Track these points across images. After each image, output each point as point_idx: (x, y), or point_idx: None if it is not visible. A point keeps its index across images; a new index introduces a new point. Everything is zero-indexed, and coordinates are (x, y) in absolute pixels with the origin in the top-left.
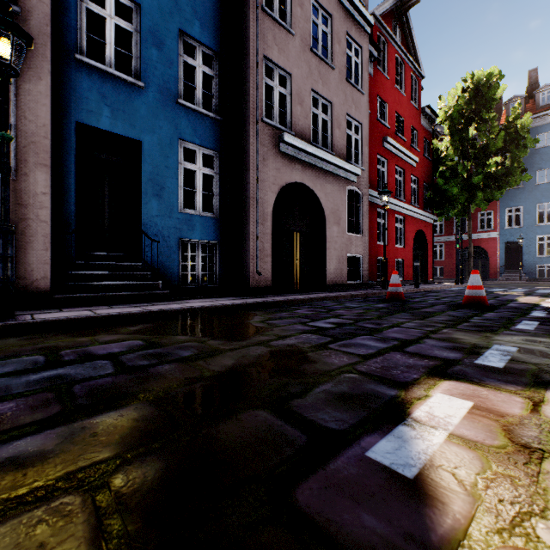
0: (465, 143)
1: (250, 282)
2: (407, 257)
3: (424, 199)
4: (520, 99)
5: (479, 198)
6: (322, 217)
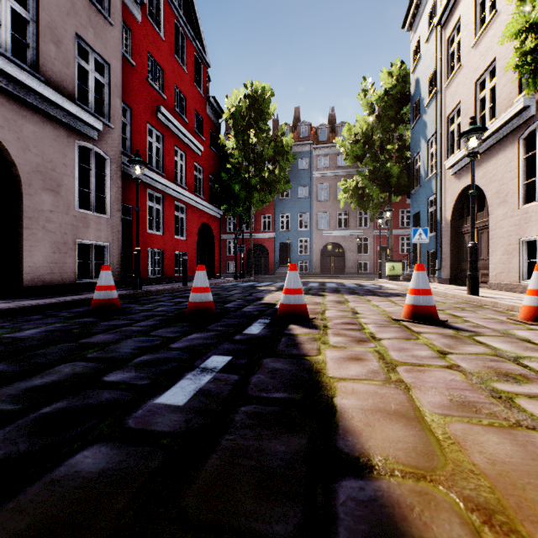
0: (247, 146)
1: None
2: (191, 250)
3: (211, 192)
4: (289, 127)
5: (256, 198)
6: (15, 175)
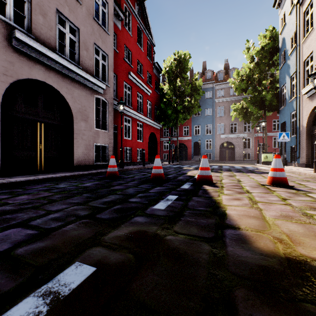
0: (175, 88)
1: None
2: (145, 147)
3: (155, 115)
4: (199, 73)
5: (180, 117)
6: (70, 114)
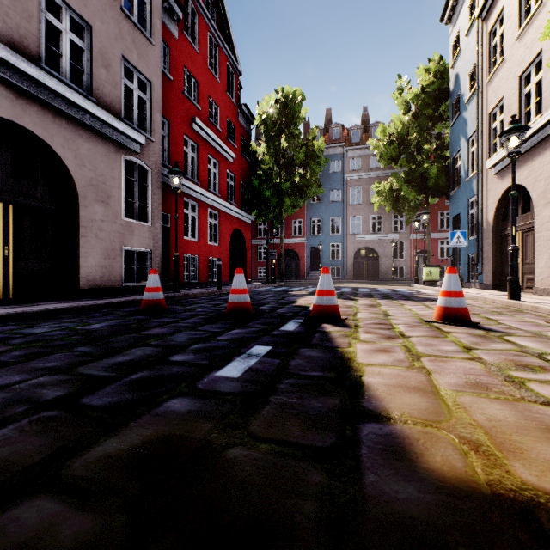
0: (278, 151)
1: None
2: (223, 256)
3: (242, 199)
4: (320, 129)
5: (287, 203)
6: (73, 189)
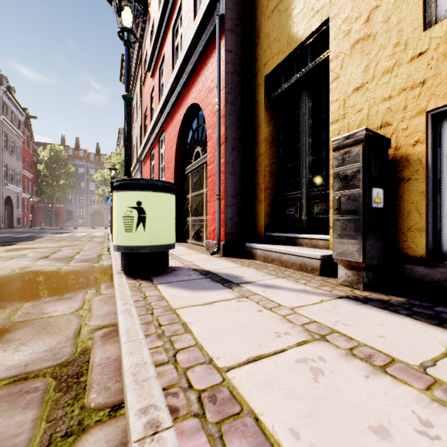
0: (52, 170)
1: (1, 225)
2: (29, 216)
3: (34, 191)
4: (73, 149)
5: (58, 195)
6: (12, 205)
